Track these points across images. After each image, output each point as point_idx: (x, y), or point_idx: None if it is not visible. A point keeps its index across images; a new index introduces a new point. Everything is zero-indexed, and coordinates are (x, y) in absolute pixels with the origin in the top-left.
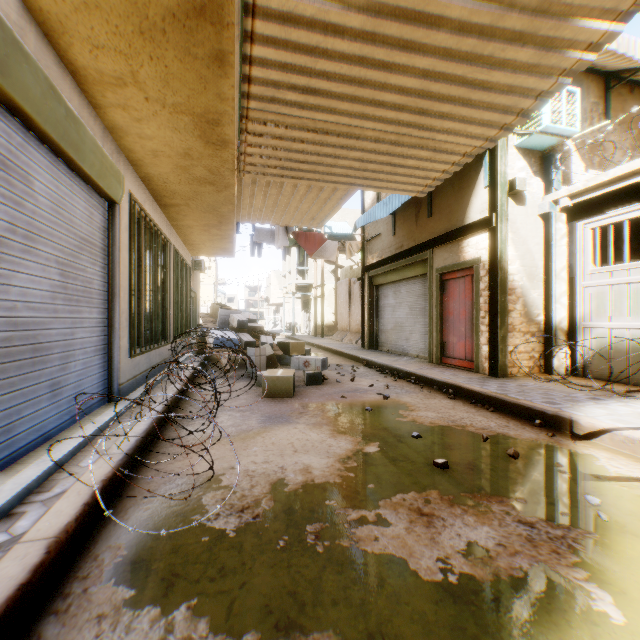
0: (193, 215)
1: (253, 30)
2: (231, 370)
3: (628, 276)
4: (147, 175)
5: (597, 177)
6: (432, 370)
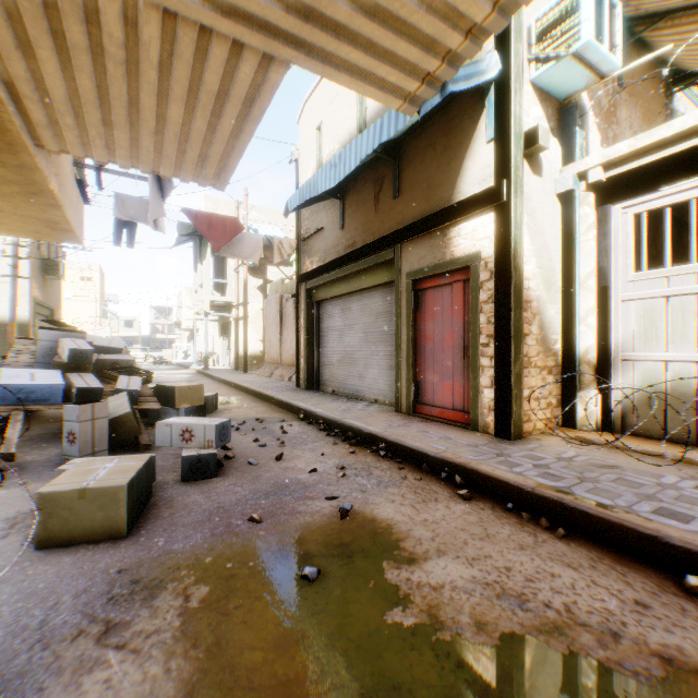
0: None
1: None
2: (45, 445)
3: (697, 283)
4: None
5: (654, 132)
6: (408, 429)
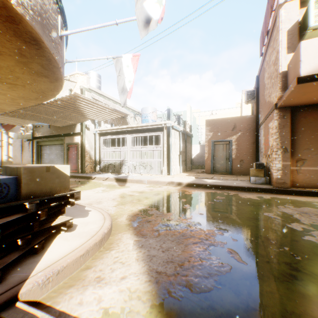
0: None
1: (29, 107)
2: None
3: (108, 150)
4: None
5: (103, 128)
6: None
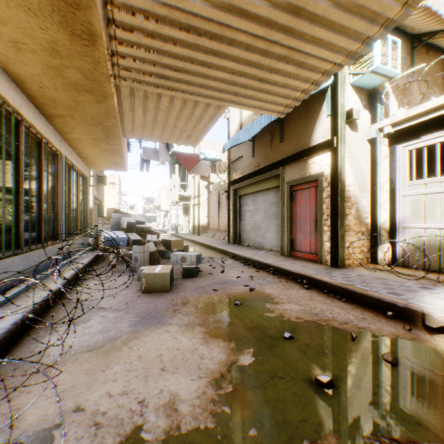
0: (80, 128)
1: None
2: (120, 264)
3: (440, 187)
4: (19, 76)
5: (415, 109)
6: (285, 262)
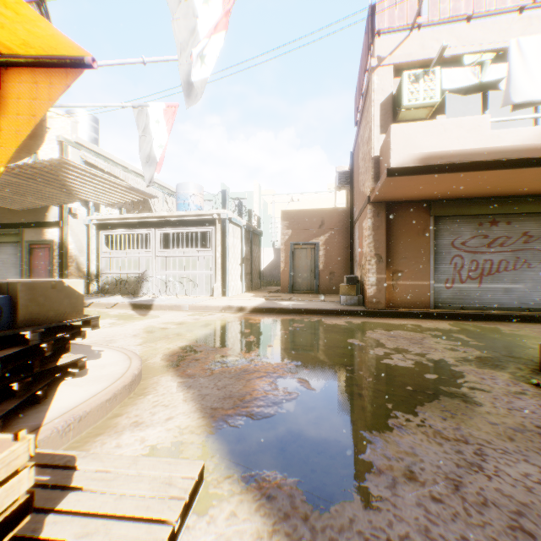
0: None
1: None
2: None
3: (116, 255)
4: None
5: (106, 216)
6: None
